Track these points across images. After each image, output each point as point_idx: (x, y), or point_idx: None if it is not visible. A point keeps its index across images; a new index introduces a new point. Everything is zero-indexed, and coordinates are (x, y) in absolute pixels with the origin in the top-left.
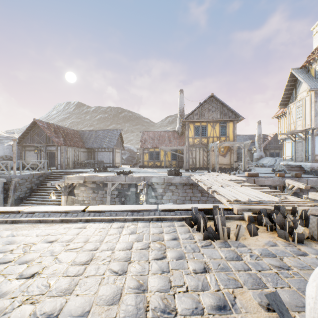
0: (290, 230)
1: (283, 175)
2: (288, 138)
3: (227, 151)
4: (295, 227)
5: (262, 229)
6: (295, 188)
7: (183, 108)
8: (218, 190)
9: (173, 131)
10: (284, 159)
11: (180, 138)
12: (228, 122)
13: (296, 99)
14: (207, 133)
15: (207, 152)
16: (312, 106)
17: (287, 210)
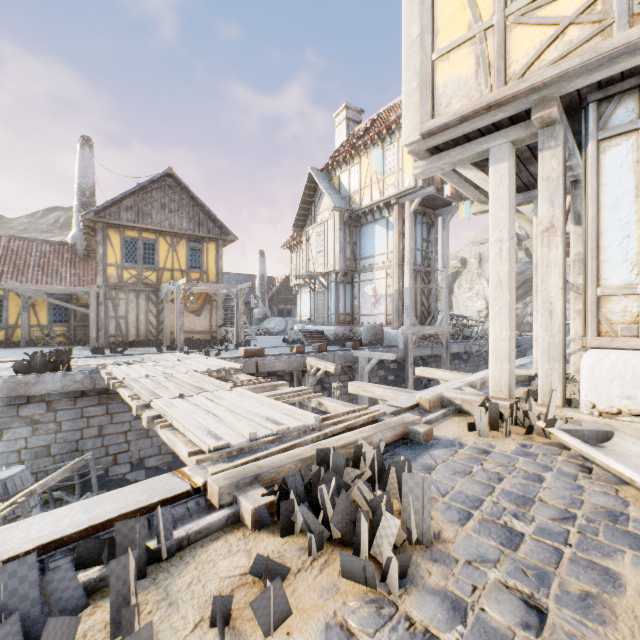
0: (369, 533)
1: (303, 350)
2: (305, 285)
3: (205, 304)
4: (378, 521)
5: (295, 553)
6: (322, 372)
7: (93, 187)
8: (170, 414)
9: (58, 244)
10: (299, 321)
11: (83, 266)
12: (206, 242)
13: (317, 221)
14: (160, 260)
15: (158, 305)
16: (336, 236)
17: (339, 450)
